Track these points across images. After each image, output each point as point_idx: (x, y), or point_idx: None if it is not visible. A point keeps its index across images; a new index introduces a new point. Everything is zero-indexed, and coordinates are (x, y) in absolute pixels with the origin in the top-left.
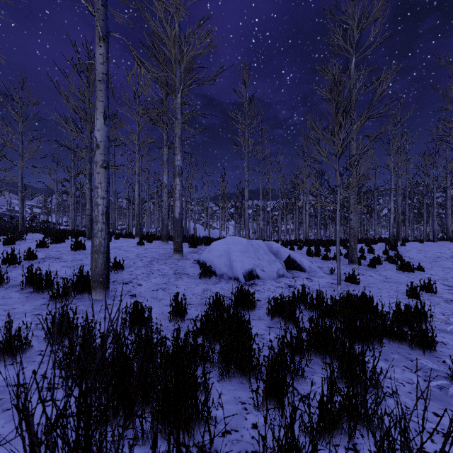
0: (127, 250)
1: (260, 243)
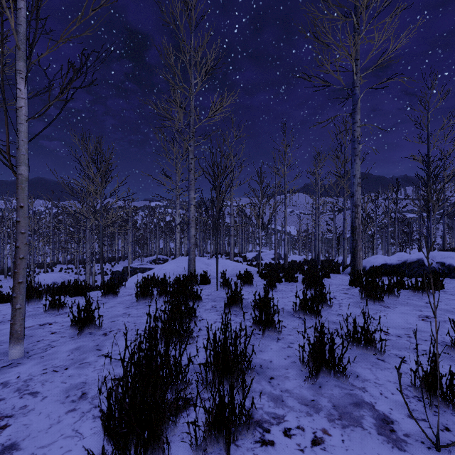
0: (2, 284)
1: (55, 275)
